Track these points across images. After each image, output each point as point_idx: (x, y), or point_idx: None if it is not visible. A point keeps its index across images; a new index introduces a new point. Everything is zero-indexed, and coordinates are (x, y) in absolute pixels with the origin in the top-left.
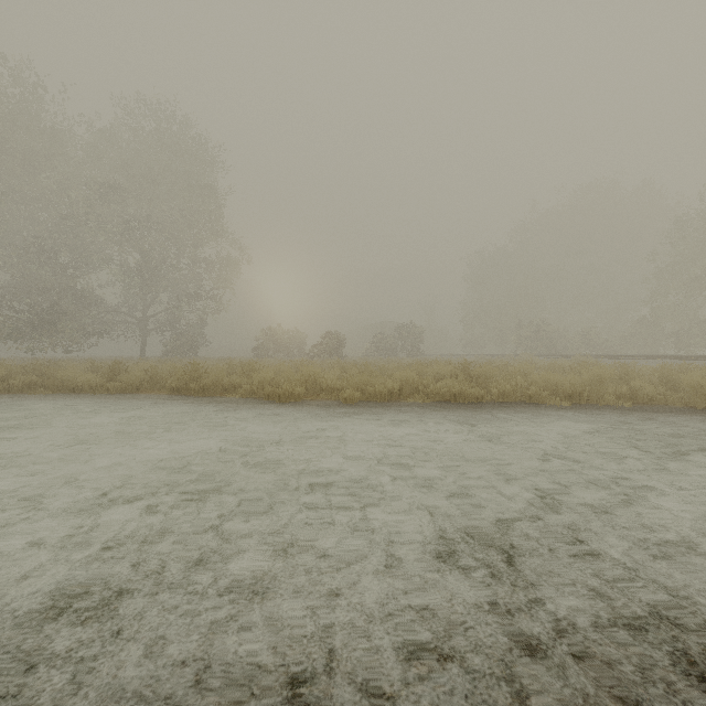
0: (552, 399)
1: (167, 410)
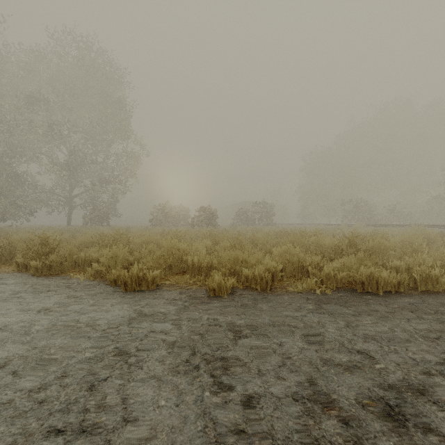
0: None
1: None
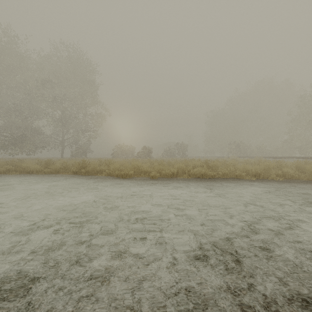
0: (246, 177)
1: (70, 182)
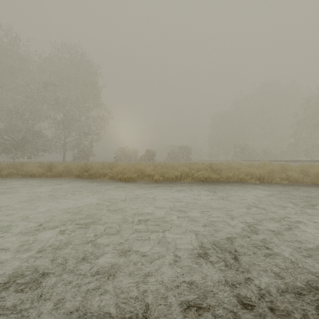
0: (250, 180)
1: (73, 185)
